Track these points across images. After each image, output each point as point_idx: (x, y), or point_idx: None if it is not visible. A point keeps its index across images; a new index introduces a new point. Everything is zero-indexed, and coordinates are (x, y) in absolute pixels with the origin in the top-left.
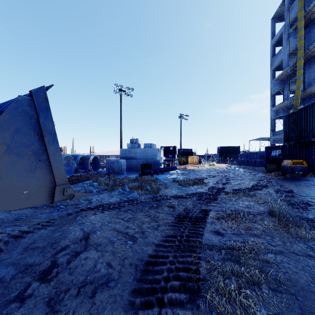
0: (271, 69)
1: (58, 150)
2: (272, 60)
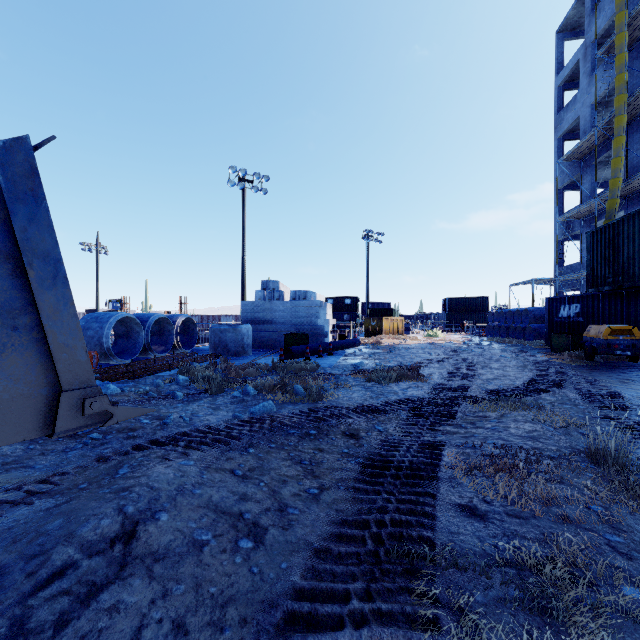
0: (556, 136)
1: (68, 303)
2: (559, 119)
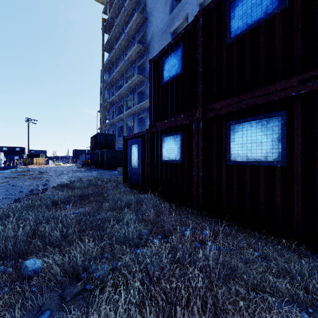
0: (100, 102)
1: None
2: (101, 97)
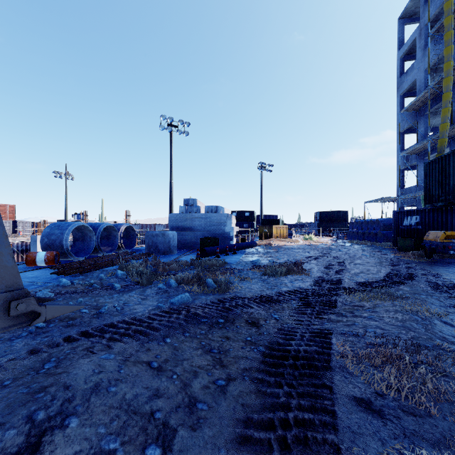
0: (399, 94)
1: None
2: (400, 81)
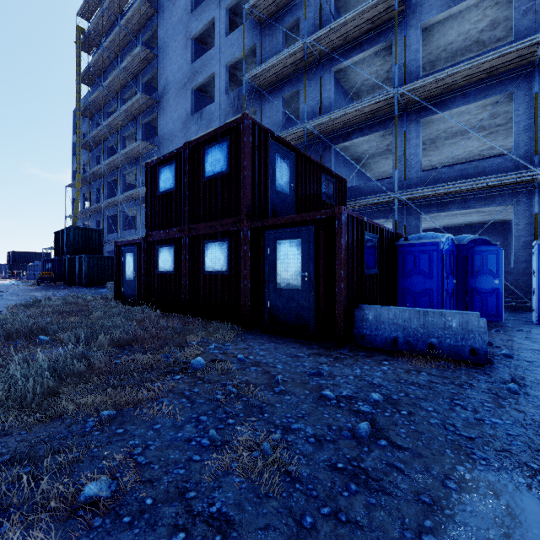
0: (73, 169)
1: None
2: (73, 160)
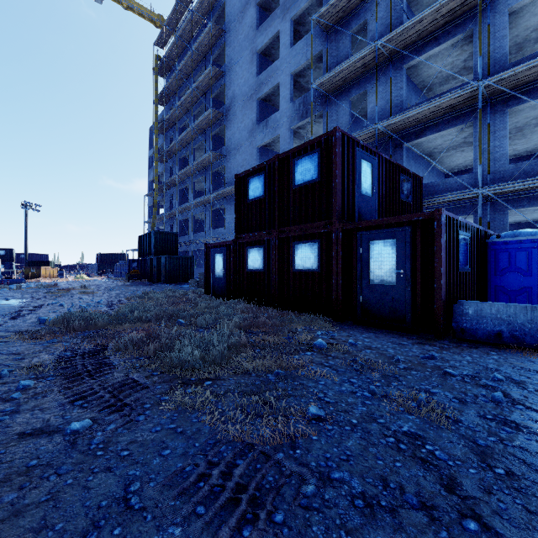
0: (149, 180)
1: None
2: (150, 172)
